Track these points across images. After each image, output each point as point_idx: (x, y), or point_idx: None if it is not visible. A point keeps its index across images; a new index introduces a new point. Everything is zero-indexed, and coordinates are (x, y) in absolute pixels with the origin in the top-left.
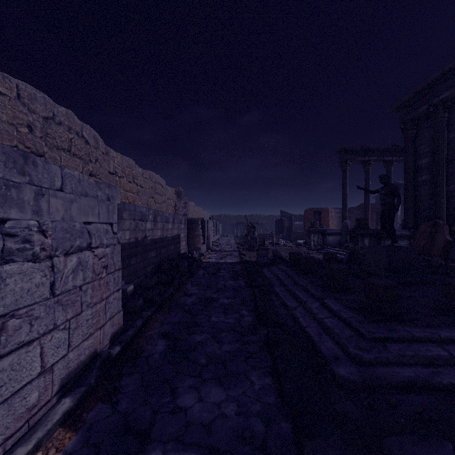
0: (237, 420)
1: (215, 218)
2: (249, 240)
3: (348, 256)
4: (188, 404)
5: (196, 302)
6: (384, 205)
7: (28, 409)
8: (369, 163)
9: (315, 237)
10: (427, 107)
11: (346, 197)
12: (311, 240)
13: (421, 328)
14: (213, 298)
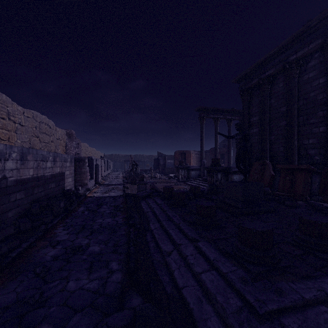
0: None
1: (108, 157)
2: (132, 175)
3: (209, 188)
4: None
5: (58, 255)
6: (239, 148)
7: None
8: (217, 120)
9: (182, 172)
10: (258, 80)
11: (203, 143)
12: (180, 174)
13: (304, 282)
14: (82, 245)
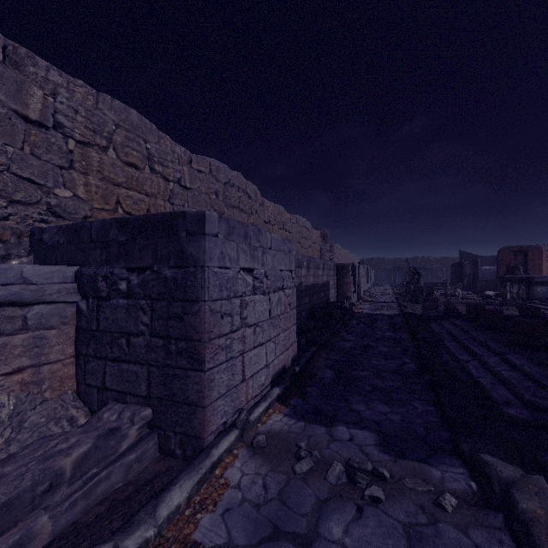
0: (402, 424)
1: (365, 262)
2: (411, 290)
3: None
4: (359, 409)
5: (354, 347)
6: None
7: (261, 385)
8: None
9: (513, 287)
10: None
11: None
12: (507, 291)
13: None
14: (371, 345)
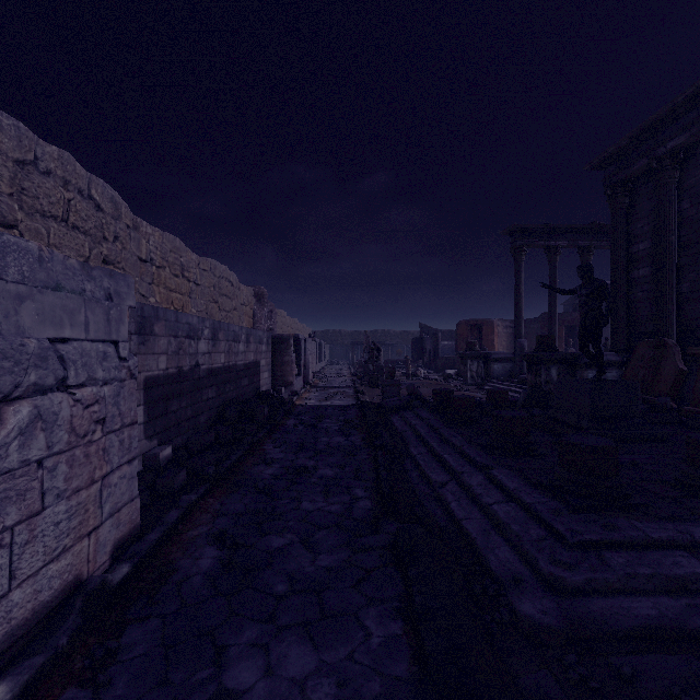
0: None
1: (319, 336)
2: (370, 370)
3: (527, 395)
4: (243, 682)
5: (279, 475)
6: (585, 313)
7: None
8: (556, 251)
9: (473, 364)
10: (648, 162)
11: (521, 303)
12: (468, 370)
13: (660, 523)
14: (308, 467)
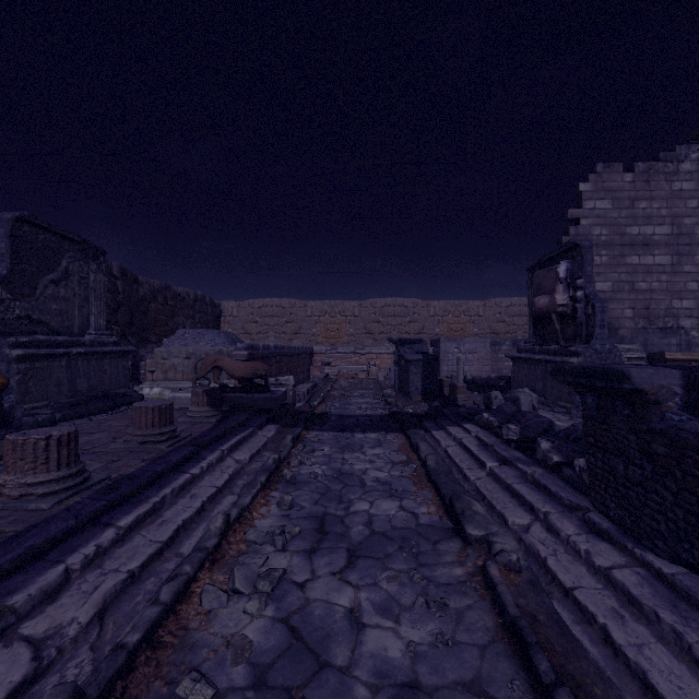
0: None
1: None
2: None
3: None
4: None
5: None
6: None
7: None
8: None
9: None
10: None
11: None
12: None
13: None
14: None
